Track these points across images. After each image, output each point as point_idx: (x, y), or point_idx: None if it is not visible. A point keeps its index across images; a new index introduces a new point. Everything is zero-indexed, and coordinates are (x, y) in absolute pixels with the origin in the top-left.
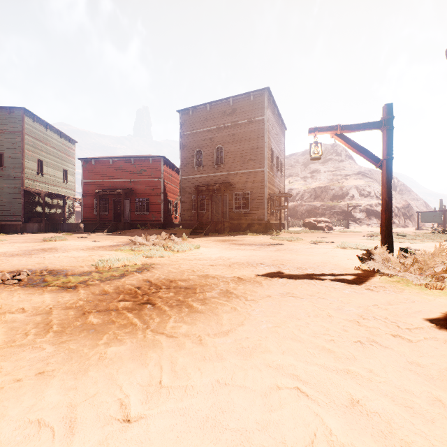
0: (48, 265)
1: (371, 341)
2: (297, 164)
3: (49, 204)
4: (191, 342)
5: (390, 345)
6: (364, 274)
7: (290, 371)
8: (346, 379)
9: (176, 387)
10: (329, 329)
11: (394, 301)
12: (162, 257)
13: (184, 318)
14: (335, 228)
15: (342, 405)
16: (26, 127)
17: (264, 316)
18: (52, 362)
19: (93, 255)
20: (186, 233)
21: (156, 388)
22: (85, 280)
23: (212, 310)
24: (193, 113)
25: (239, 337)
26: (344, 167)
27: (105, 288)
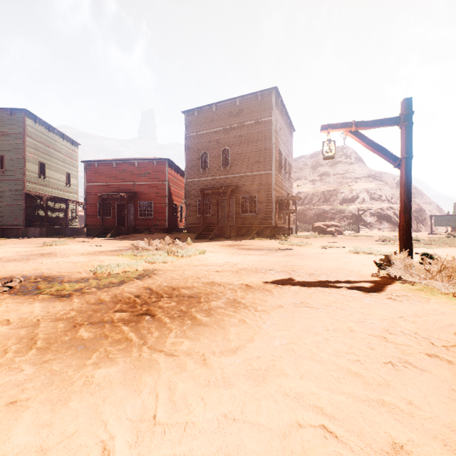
0: (44, 271)
1: (404, 361)
2: (306, 167)
3: (52, 208)
4: (194, 362)
5: (427, 367)
6: (382, 281)
7: (312, 401)
8: (382, 413)
9: (173, 424)
10: (352, 346)
11: (421, 312)
12: (165, 262)
13: (187, 332)
14: (345, 232)
15: (382, 451)
16: (27, 129)
17: (276, 329)
18: (28, 387)
19: (93, 260)
20: (191, 238)
21: (149, 425)
22: (81, 287)
23: (218, 322)
24: (198, 114)
25: (249, 356)
26: (354, 170)
27: (102, 296)
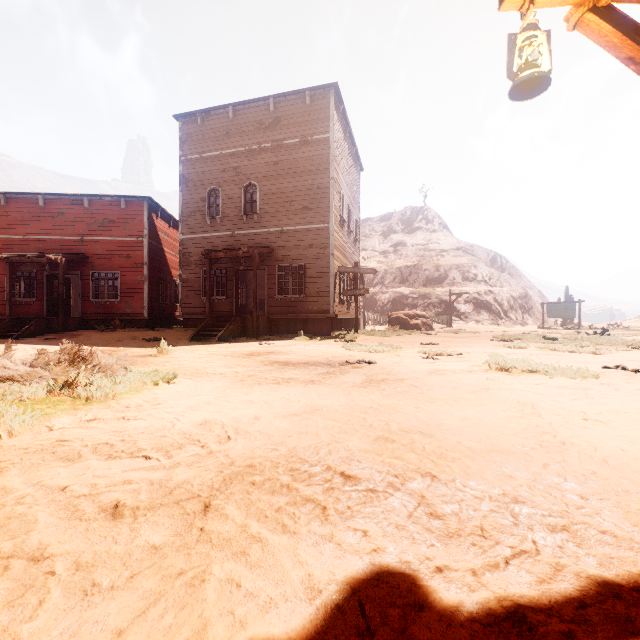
0: None
1: None
2: (374, 233)
3: None
4: None
5: None
6: None
7: None
8: None
9: None
10: None
11: None
12: None
13: None
14: (434, 326)
15: None
16: None
17: None
18: None
19: None
20: (185, 337)
21: None
22: None
23: None
24: (203, 122)
25: None
26: (438, 239)
27: None
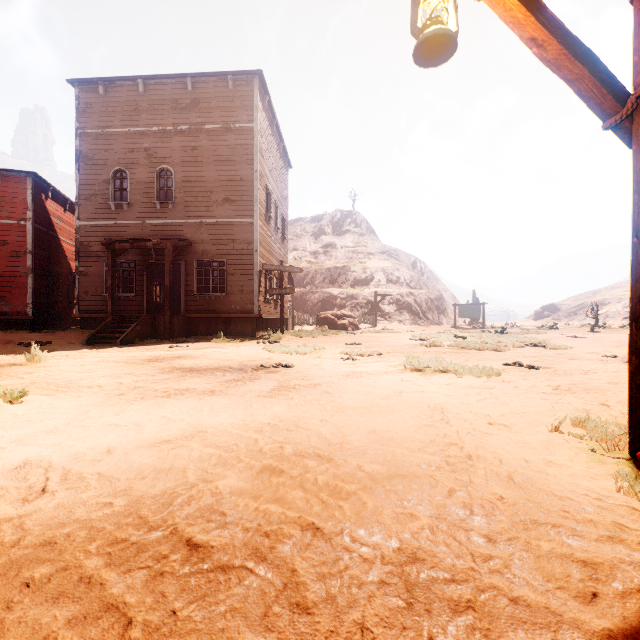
0: None
1: None
2: (305, 234)
3: None
4: None
5: None
6: None
7: None
8: None
9: None
10: None
11: None
12: None
13: None
14: (360, 326)
15: None
16: None
17: None
18: None
19: None
20: (79, 340)
21: None
22: None
23: None
24: (106, 92)
25: None
26: (366, 243)
27: None
